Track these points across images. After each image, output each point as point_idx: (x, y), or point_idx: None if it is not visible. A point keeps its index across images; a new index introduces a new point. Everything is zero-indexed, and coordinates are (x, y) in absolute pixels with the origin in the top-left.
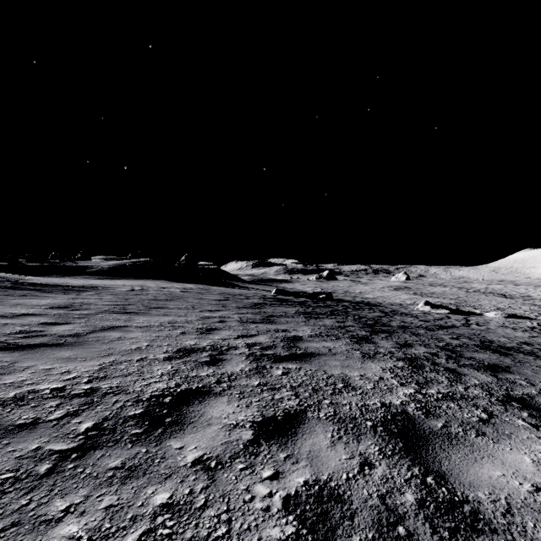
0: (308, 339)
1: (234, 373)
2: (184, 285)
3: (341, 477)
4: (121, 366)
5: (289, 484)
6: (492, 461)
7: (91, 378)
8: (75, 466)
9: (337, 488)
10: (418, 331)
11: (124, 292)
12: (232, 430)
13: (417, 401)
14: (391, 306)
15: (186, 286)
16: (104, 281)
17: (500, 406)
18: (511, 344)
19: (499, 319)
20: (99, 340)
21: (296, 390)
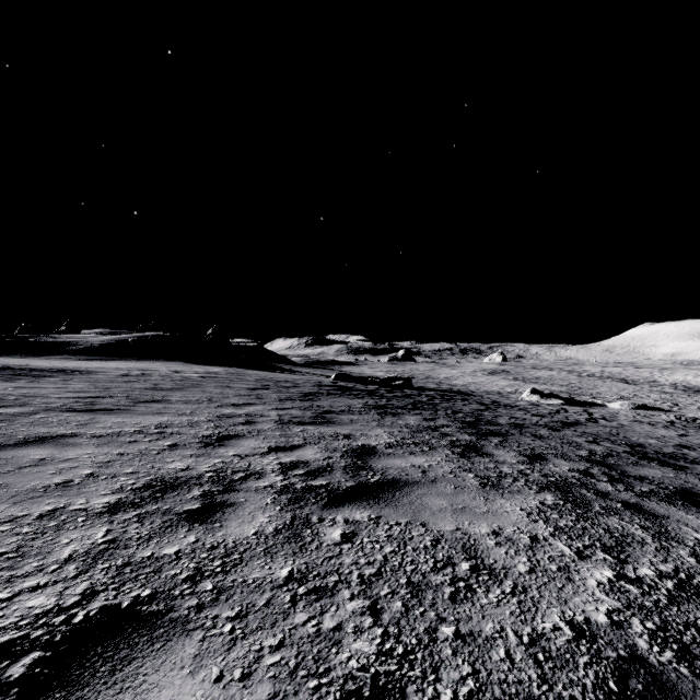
0: (385, 451)
1: (241, 542)
2: (208, 368)
3: None
4: None
5: None
6: None
7: None
8: None
9: None
10: (540, 432)
11: (111, 377)
12: None
13: (637, 607)
14: (489, 395)
15: (210, 369)
16: (89, 363)
17: None
18: (669, 448)
19: (626, 412)
20: None
21: (372, 593)
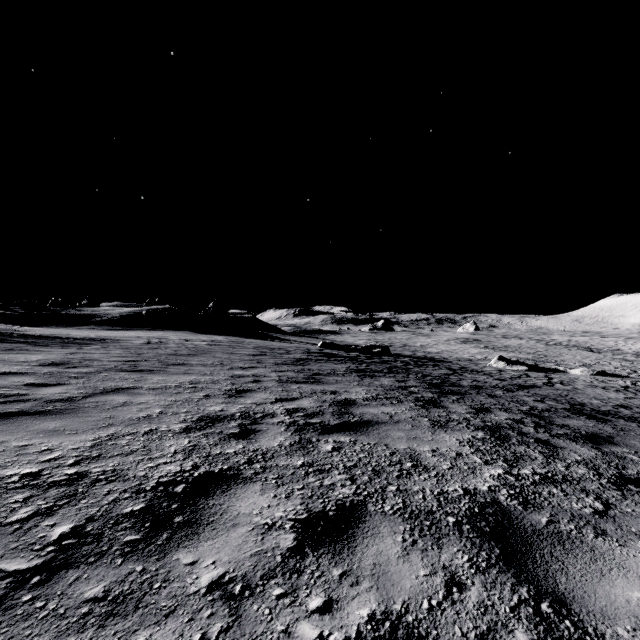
0: (363, 403)
1: (270, 449)
2: (212, 337)
3: (421, 605)
4: (122, 441)
5: (347, 621)
6: (624, 574)
7: (79, 458)
8: (34, 597)
9: (417, 624)
10: (495, 392)
11: (138, 345)
12: (265, 534)
13: (509, 485)
14: (459, 362)
15: (214, 338)
16: (114, 333)
17: (614, 491)
18: (606, 407)
19: (586, 377)
20: (98, 406)
21: (351, 473)
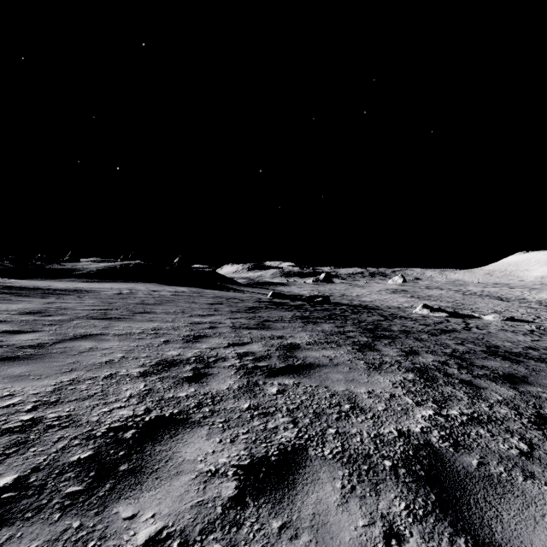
0: (306, 347)
1: (220, 392)
2: (176, 288)
3: None
4: (82, 385)
5: None
6: None
7: (38, 403)
8: None
9: None
10: (421, 336)
11: (110, 295)
12: (208, 482)
13: (439, 426)
14: (389, 309)
15: (178, 289)
16: (91, 284)
17: (536, 430)
18: (517, 349)
19: (497, 323)
20: (65, 351)
21: (294, 415)
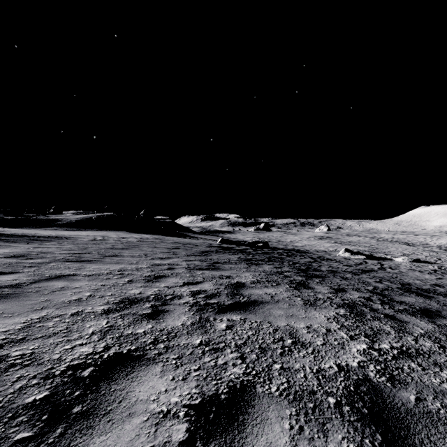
0: (250, 285)
1: (174, 328)
2: (142, 235)
3: None
4: (49, 323)
5: None
6: None
7: (5, 341)
8: None
9: None
10: (346, 275)
11: (86, 241)
12: (159, 424)
13: (374, 360)
14: (317, 253)
15: (143, 236)
16: (70, 232)
17: None
18: (426, 286)
19: (406, 264)
20: (39, 290)
21: (241, 351)
